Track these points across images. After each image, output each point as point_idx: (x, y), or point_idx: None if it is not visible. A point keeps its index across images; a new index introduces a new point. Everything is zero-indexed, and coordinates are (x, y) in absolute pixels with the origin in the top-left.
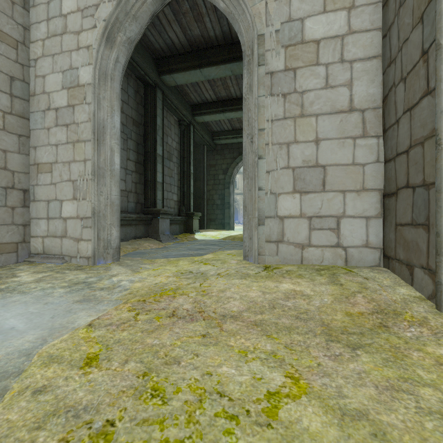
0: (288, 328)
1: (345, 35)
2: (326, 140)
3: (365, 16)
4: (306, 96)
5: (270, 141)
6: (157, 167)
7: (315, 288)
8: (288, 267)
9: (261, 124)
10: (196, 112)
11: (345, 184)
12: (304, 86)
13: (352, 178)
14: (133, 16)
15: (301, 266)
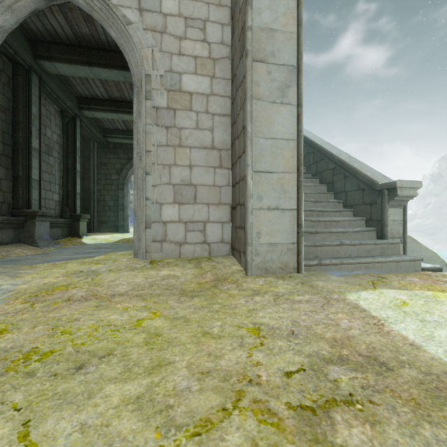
0: (159, 294)
1: (209, 95)
2: (197, 167)
3: (221, 86)
4: (183, 132)
5: (156, 162)
6: (32, 162)
7: (184, 272)
8: (169, 260)
9: (148, 147)
10: (84, 106)
11: (209, 199)
12: (181, 124)
13: (214, 195)
14: (8, 6)
15: (179, 259)
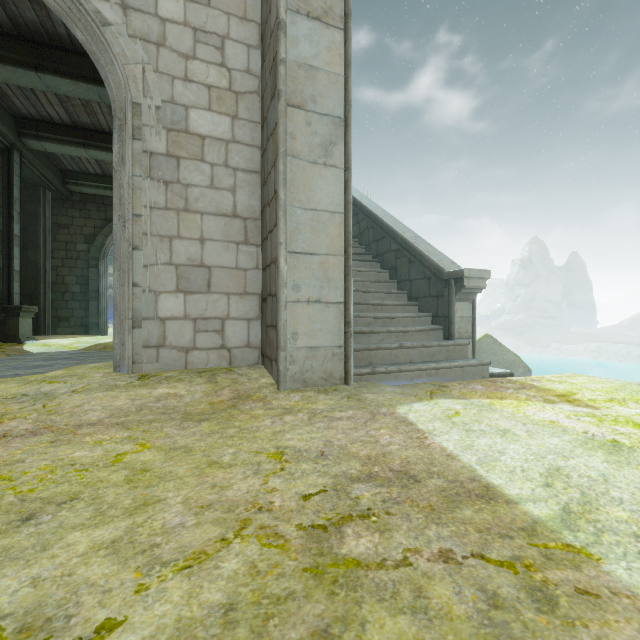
0: (151, 421)
1: (229, 141)
2: (211, 241)
3: (247, 130)
4: (191, 191)
5: (150, 231)
6: None
7: (191, 389)
8: (169, 373)
9: (137, 209)
10: (26, 131)
11: (230, 287)
12: (188, 179)
13: (236, 281)
14: None
15: (184, 371)
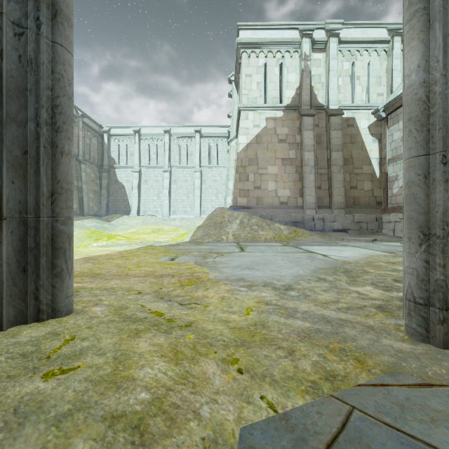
0: (115, 275)
1: None
2: None
3: None
4: None
5: None
6: None
7: None
8: None
9: None
10: None
11: None
12: None
13: None
14: None
15: None
